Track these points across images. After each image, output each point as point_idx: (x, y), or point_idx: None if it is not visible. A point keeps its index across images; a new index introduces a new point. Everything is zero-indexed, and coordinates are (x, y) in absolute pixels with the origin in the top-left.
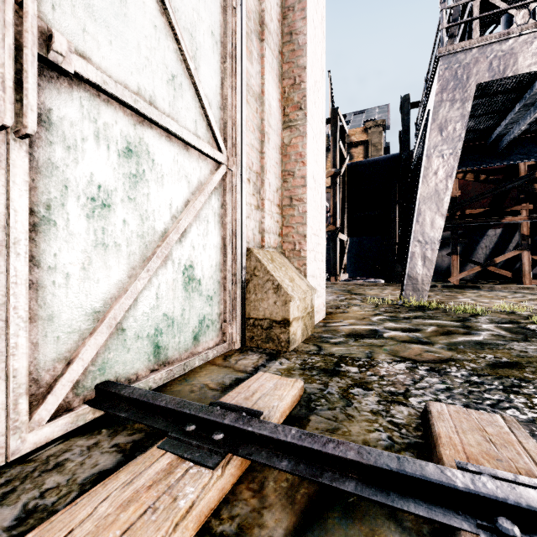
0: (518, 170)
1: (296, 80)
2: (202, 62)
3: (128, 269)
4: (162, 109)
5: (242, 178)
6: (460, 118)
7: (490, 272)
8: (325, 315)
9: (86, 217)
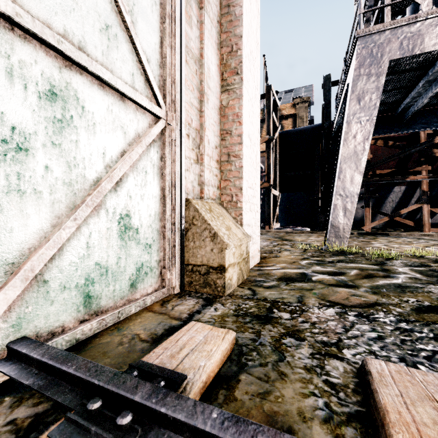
0: (419, 138)
1: (233, 48)
2: (140, 18)
3: (52, 218)
4: (94, 57)
5: (181, 133)
6: (375, 90)
7: (396, 221)
8: (260, 259)
9: None
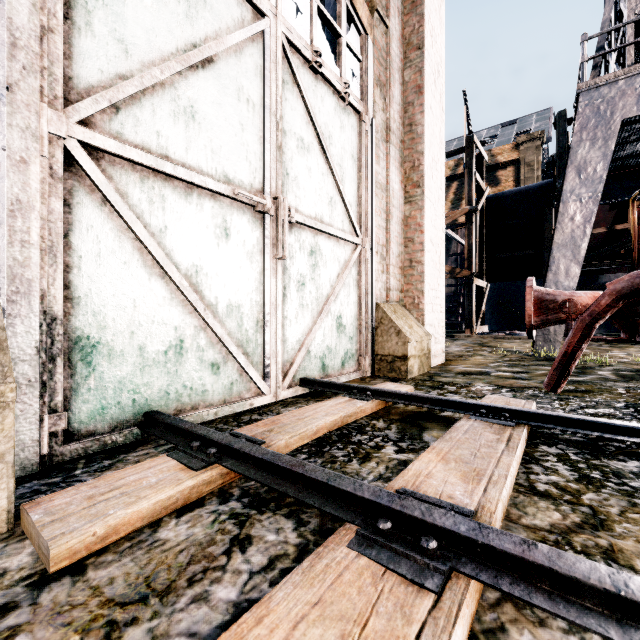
0: None
1: (415, 163)
2: (346, 179)
3: (311, 318)
4: (326, 221)
5: (372, 252)
6: (601, 158)
7: None
8: (445, 361)
9: (296, 291)
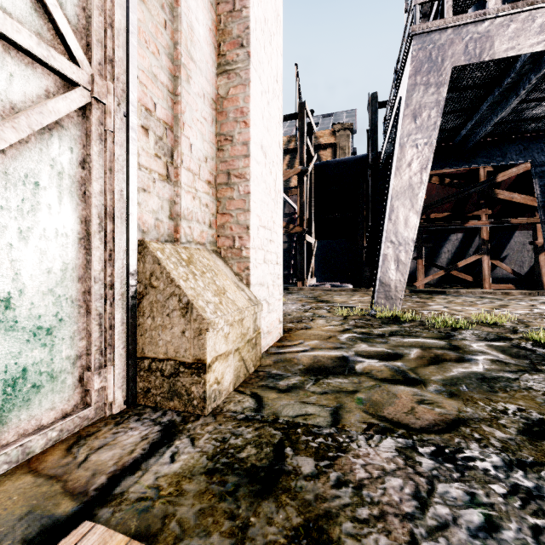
0: (478, 176)
1: (236, 5)
2: None
3: None
4: None
5: (129, 121)
6: (435, 104)
7: (452, 276)
8: (283, 333)
9: None
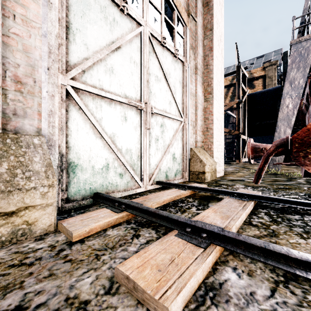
0: None
1: (209, 83)
2: (177, 92)
3: (161, 155)
4: (167, 112)
5: (189, 124)
6: (302, 77)
7: None
8: (224, 174)
9: (154, 143)
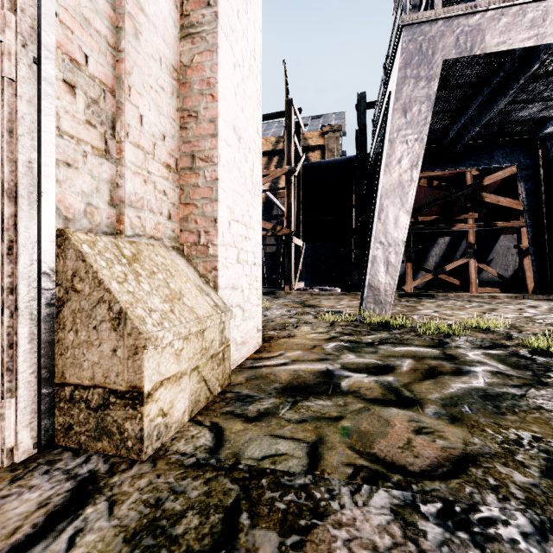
0: (465, 179)
1: None
2: None
3: None
4: None
5: (41, 70)
6: (425, 99)
7: (439, 280)
8: (262, 342)
9: None
